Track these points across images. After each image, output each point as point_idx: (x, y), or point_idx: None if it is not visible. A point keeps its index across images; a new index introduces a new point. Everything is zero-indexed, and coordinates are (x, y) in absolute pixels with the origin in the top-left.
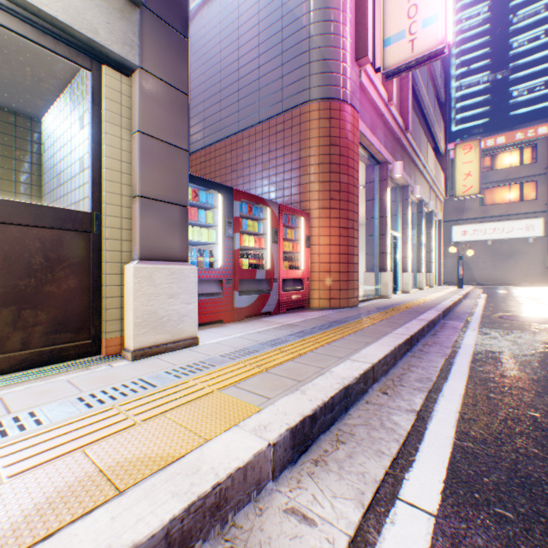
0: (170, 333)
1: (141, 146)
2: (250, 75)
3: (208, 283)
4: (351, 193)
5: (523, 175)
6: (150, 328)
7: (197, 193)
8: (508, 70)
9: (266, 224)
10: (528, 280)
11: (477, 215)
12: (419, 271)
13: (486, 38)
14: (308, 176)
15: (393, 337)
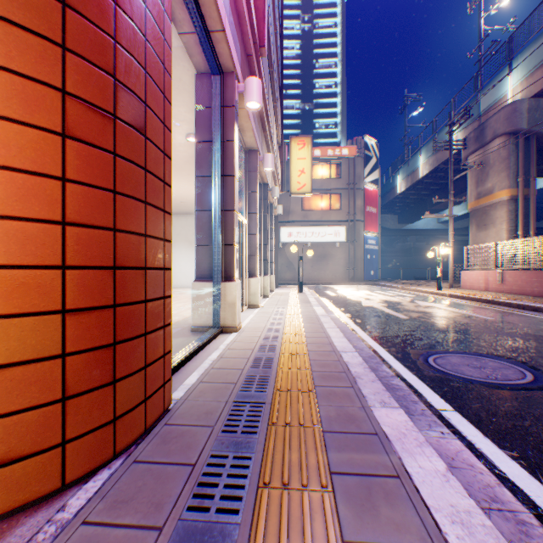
0: None
1: None
2: None
3: None
4: None
5: (333, 187)
6: None
7: None
8: (313, 105)
9: None
10: (336, 279)
11: (300, 218)
12: (265, 273)
13: (299, 71)
14: None
15: None
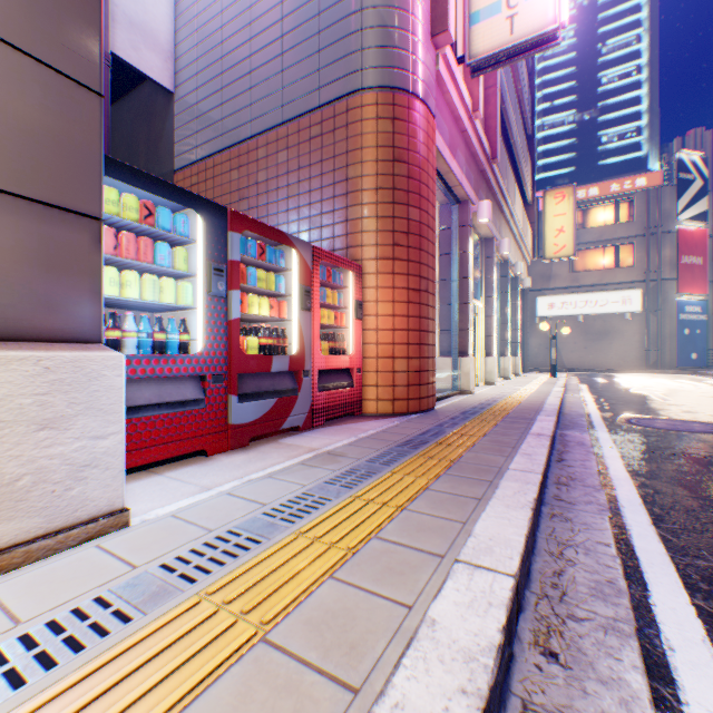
0: (43, 513)
1: None
2: (269, 48)
3: (175, 383)
4: (425, 238)
5: (619, 235)
6: None
7: (151, 210)
8: (596, 110)
9: (291, 279)
10: (625, 365)
11: (566, 284)
12: (505, 354)
13: (572, 69)
14: (360, 208)
15: (517, 481)
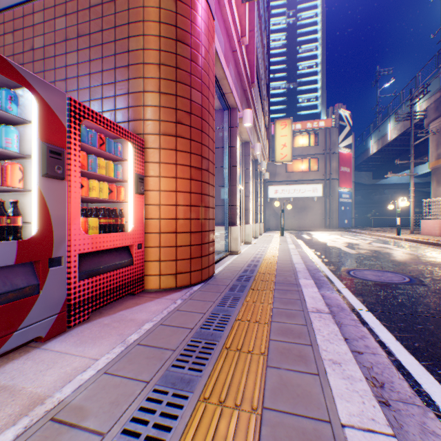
0: None
1: None
2: None
3: None
4: (206, 122)
5: (311, 153)
6: None
7: None
8: (296, 83)
9: (31, 133)
10: (314, 226)
11: (284, 179)
12: (255, 221)
13: (284, 58)
14: (142, 81)
15: None
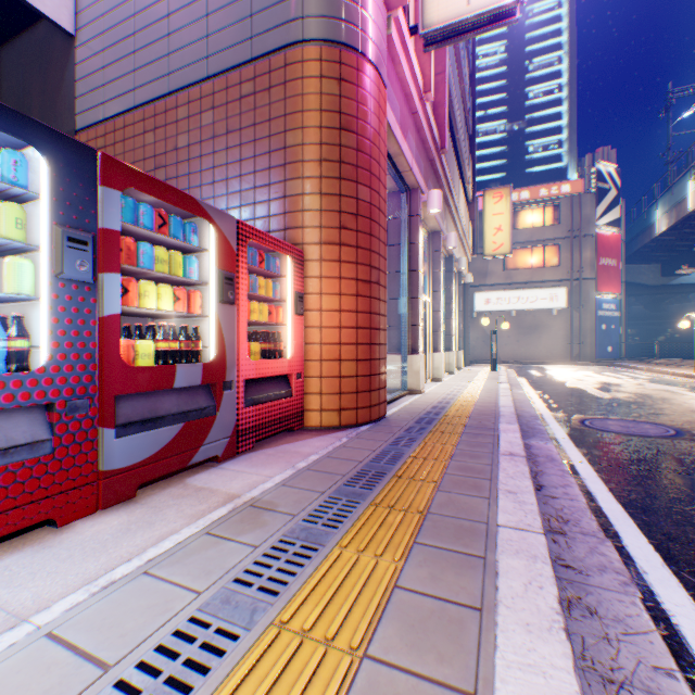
0: None
1: None
2: None
3: None
4: (376, 222)
5: (547, 237)
6: None
7: None
8: (524, 122)
9: (207, 262)
10: (552, 357)
11: (501, 280)
12: (450, 348)
13: (504, 82)
14: (301, 182)
15: (520, 555)
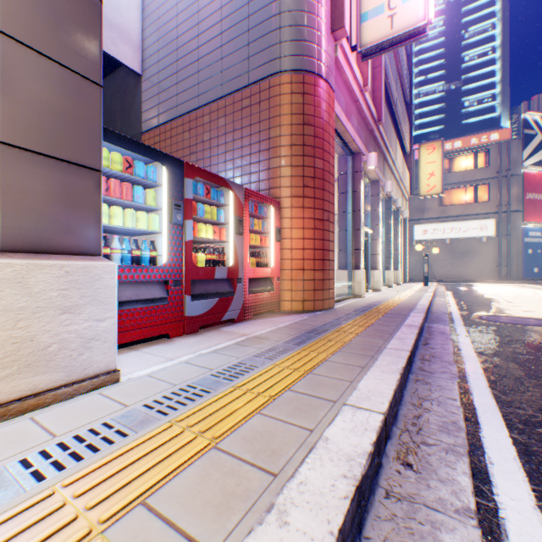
0: (64, 370)
1: (2, 57)
2: (212, 42)
3: (147, 286)
4: (327, 181)
5: (477, 178)
6: (19, 366)
7: (131, 163)
8: (460, 82)
9: (229, 212)
10: (482, 277)
11: (436, 215)
12: (389, 268)
13: (442, 50)
14: (279, 159)
15: (391, 356)
